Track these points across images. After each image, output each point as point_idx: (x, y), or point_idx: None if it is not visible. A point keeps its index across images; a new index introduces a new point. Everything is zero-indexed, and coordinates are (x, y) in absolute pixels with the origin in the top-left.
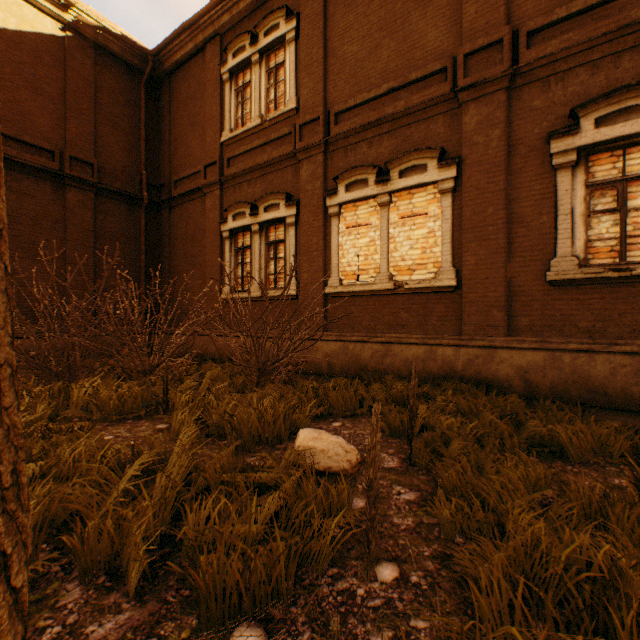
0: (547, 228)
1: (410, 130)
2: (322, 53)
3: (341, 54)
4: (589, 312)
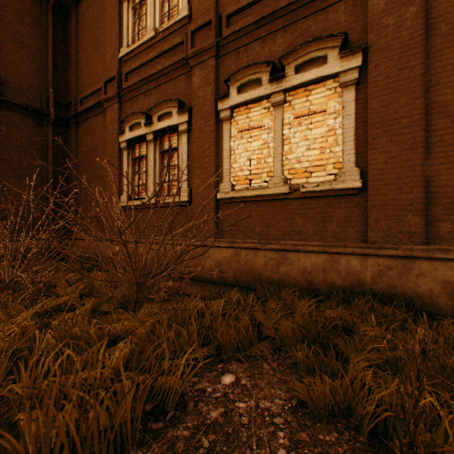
0: None
1: (306, 23)
2: None
3: None
4: None
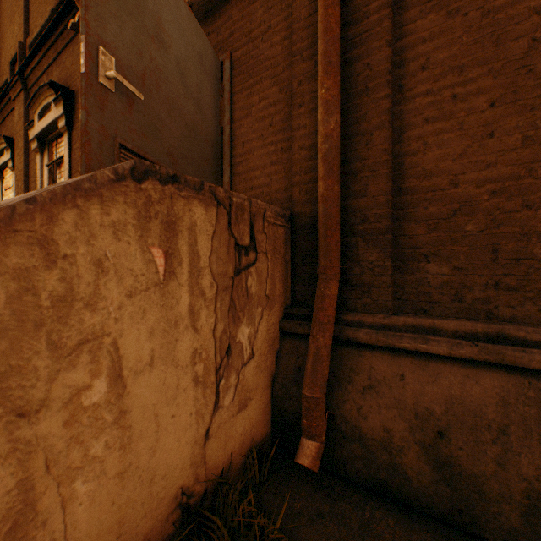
0: None
1: (9, 121)
2: None
3: None
4: None
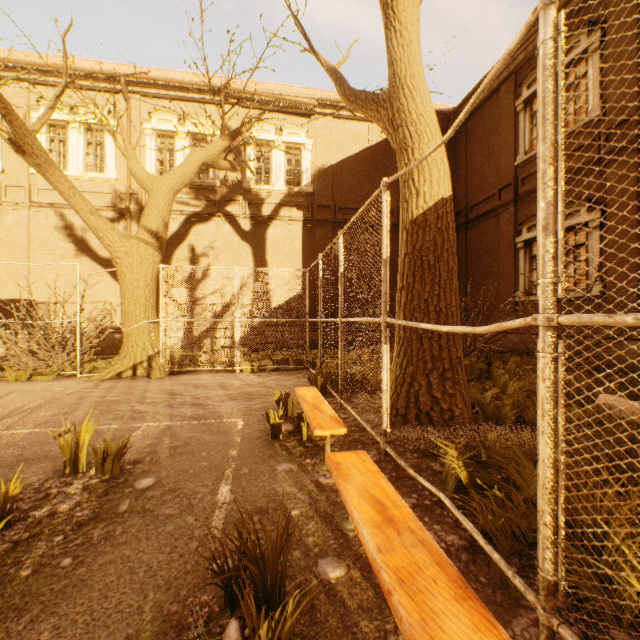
0: None
1: None
2: (634, 50)
3: None
4: None
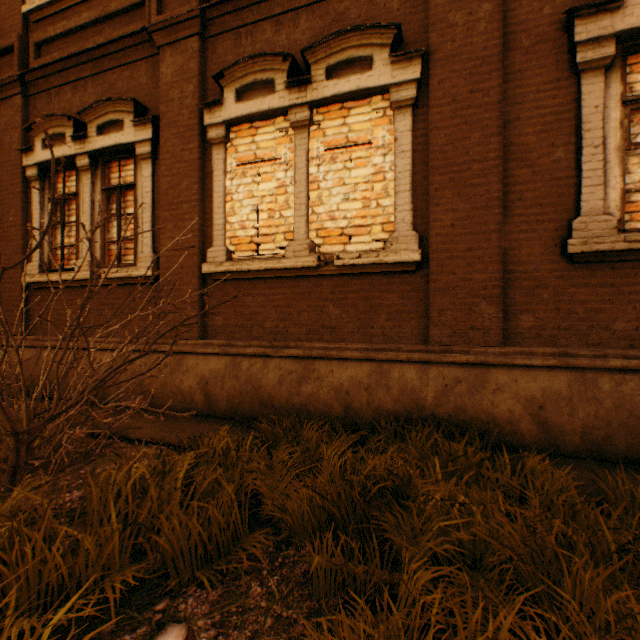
0: (564, 169)
1: (344, 4)
2: None
3: None
4: (630, 306)
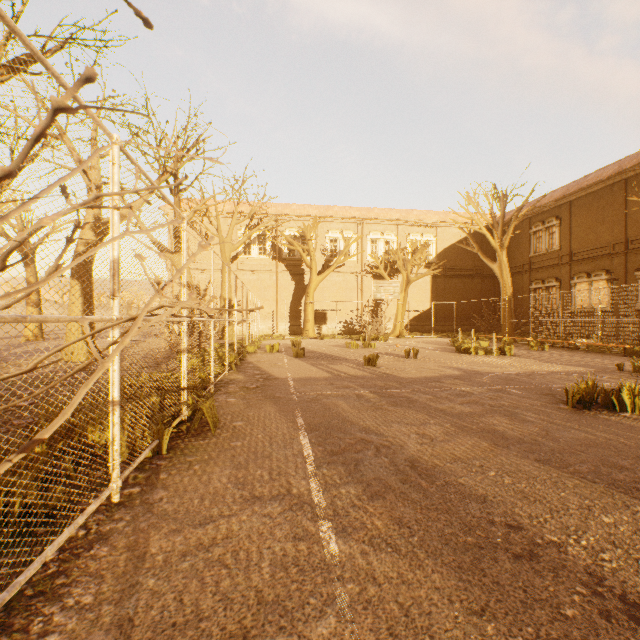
0: (636, 295)
1: (598, 262)
2: (568, 233)
3: (575, 234)
4: None
